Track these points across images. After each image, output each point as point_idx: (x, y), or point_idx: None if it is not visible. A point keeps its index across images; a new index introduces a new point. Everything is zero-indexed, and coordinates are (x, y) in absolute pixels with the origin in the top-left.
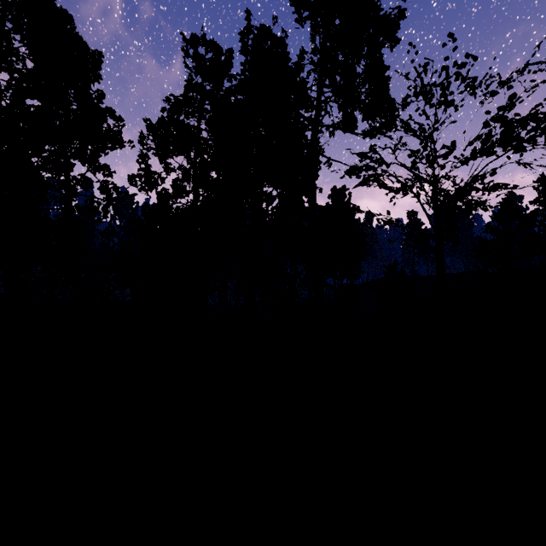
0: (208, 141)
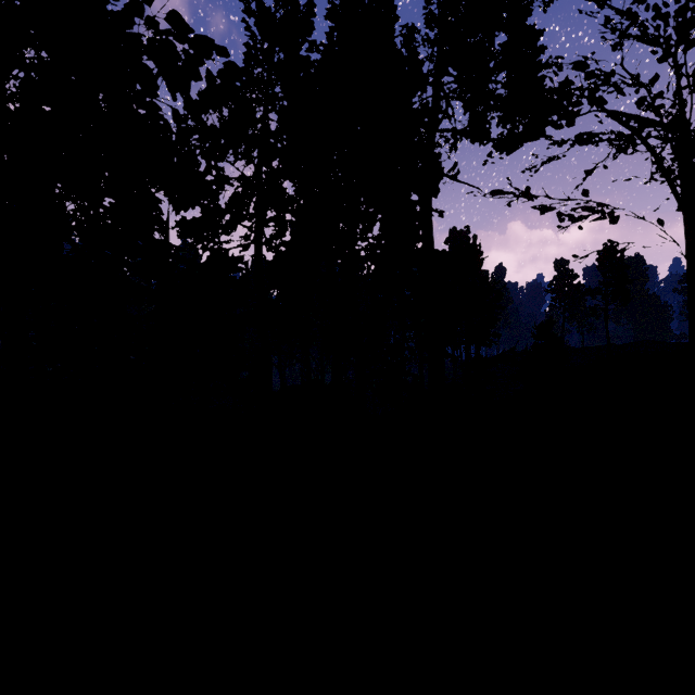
0: (278, 134)
